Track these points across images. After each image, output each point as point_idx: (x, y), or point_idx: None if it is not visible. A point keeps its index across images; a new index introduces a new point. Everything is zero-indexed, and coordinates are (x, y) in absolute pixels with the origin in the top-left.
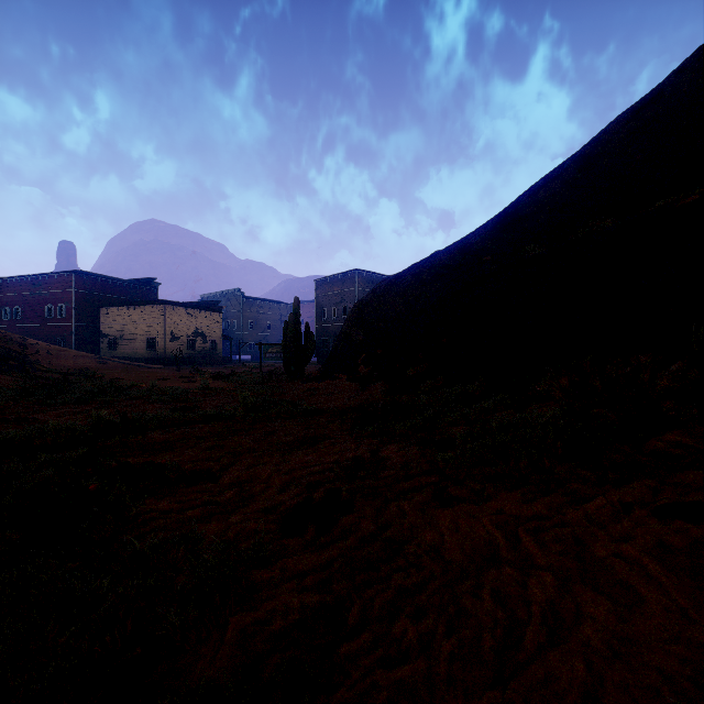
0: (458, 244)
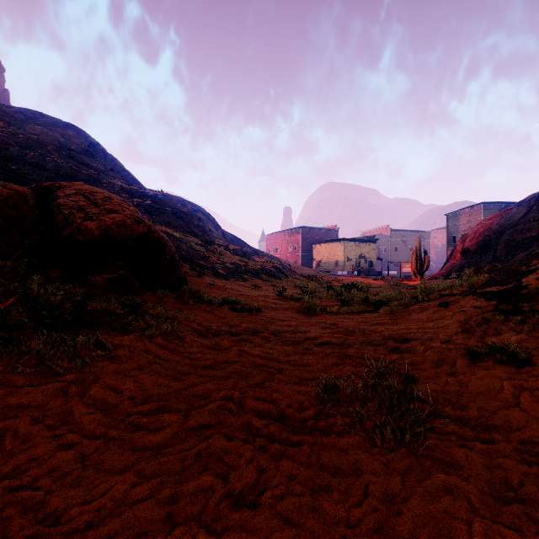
0: (538, 193)
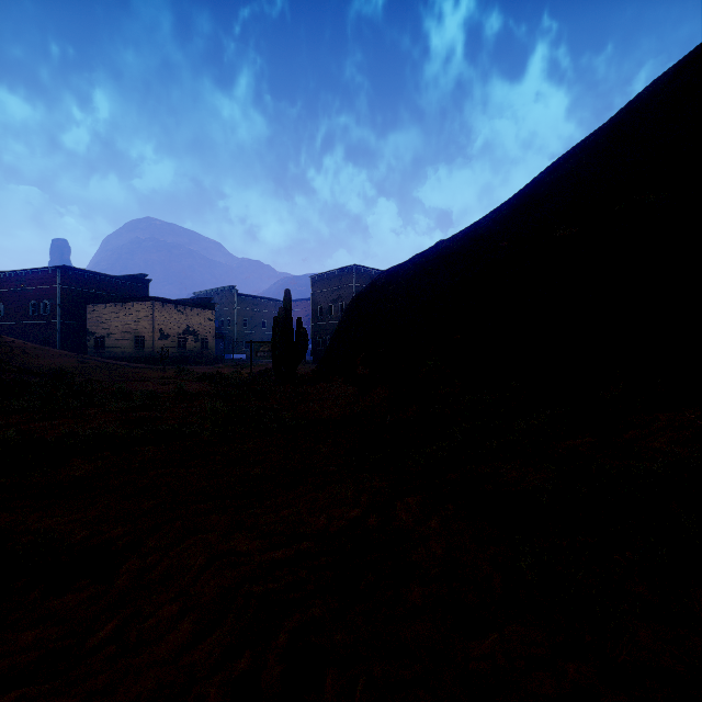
0: (467, 231)
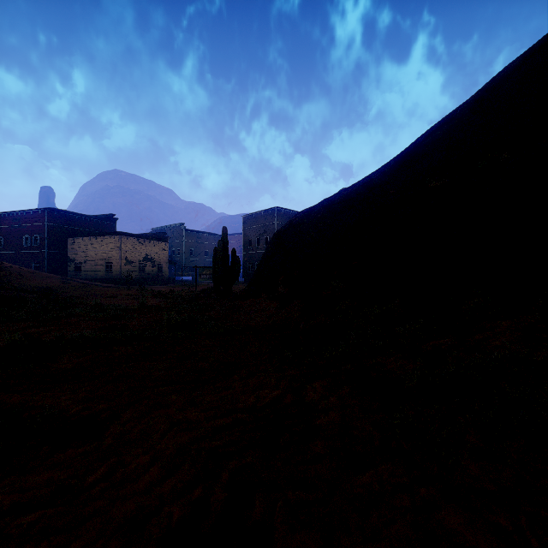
0: (363, 181)
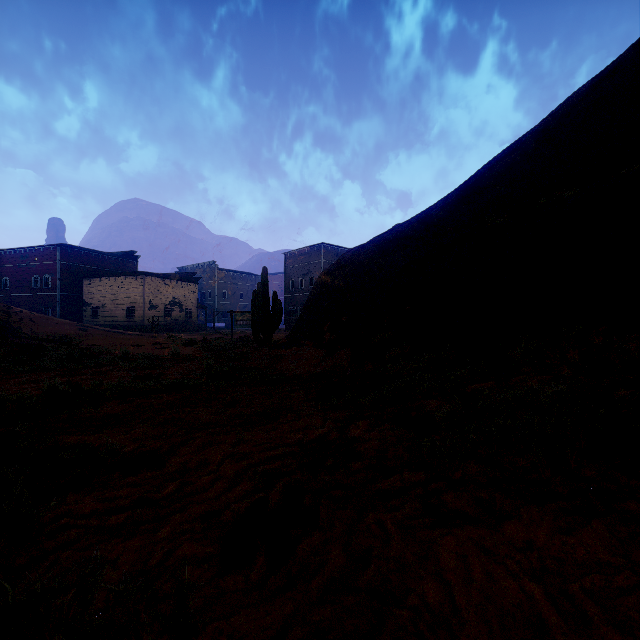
0: (419, 216)
